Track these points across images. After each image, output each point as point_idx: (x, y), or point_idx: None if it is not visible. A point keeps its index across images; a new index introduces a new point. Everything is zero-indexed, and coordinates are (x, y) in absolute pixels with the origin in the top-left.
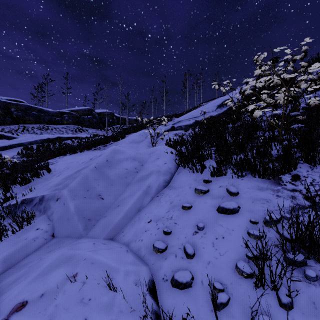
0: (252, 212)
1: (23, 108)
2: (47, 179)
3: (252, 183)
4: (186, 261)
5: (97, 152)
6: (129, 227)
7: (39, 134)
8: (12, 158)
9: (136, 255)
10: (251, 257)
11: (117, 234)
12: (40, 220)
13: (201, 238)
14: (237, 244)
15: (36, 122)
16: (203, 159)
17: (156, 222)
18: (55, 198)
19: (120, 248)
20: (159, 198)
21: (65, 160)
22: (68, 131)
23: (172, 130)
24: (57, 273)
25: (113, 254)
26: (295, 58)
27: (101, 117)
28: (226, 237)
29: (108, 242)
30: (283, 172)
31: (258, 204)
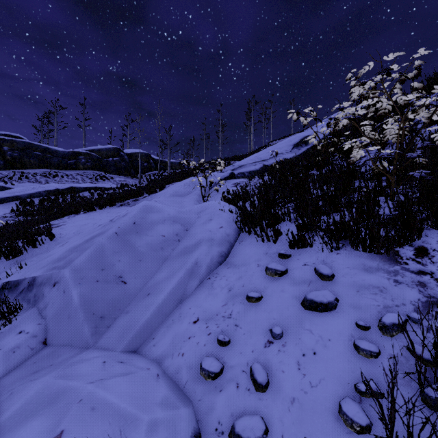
0: (359, 309)
1: (21, 147)
2: (48, 249)
3: (354, 259)
4: (255, 397)
5: (123, 210)
6: (163, 331)
7: (43, 183)
8: (3, 217)
9: (172, 383)
10: (364, 393)
11: (145, 343)
12: (27, 316)
13: (279, 354)
14: (338, 367)
15: (40, 166)
16: (277, 221)
17: (206, 322)
18: (51, 281)
19: (147, 370)
20: (212, 281)
21: (77, 220)
22: (86, 179)
23: (231, 178)
24: (27, 431)
25: (132, 385)
26: (404, 77)
27: (132, 159)
28: (320, 352)
29: (129, 358)
30: (400, 243)
31: (366, 295)
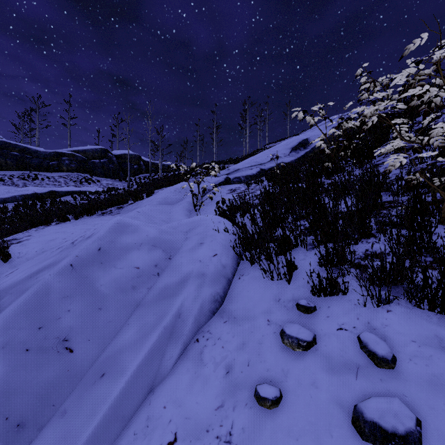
0: None
1: None
2: None
3: (419, 325)
4: None
5: (103, 220)
6: None
7: (20, 187)
8: None
9: None
10: None
11: None
12: None
13: None
14: None
15: (18, 167)
16: (287, 247)
17: None
18: None
19: None
20: (201, 347)
21: (45, 234)
22: (69, 182)
23: (226, 183)
24: None
25: None
26: (420, 74)
27: (121, 161)
28: None
29: None
30: None
31: None
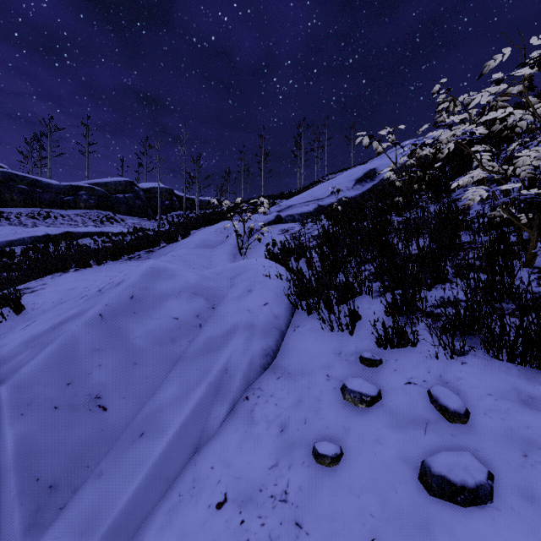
0: None
1: (1, 178)
2: (12, 328)
3: (497, 377)
4: None
5: (130, 266)
6: (160, 523)
7: (30, 227)
8: None
9: None
10: None
11: None
12: None
13: None
14: None
15: (26, 204)
16: (350, 294)
17: (241, 509)
18: None
19: None
20: (251, 405)
21: (62, 282)
22: (88, 221)
23: (277, 222)
24: None
25: None
26: (509, 91)
27: (149, 196)
28: None
29: None
30: None
31: None
